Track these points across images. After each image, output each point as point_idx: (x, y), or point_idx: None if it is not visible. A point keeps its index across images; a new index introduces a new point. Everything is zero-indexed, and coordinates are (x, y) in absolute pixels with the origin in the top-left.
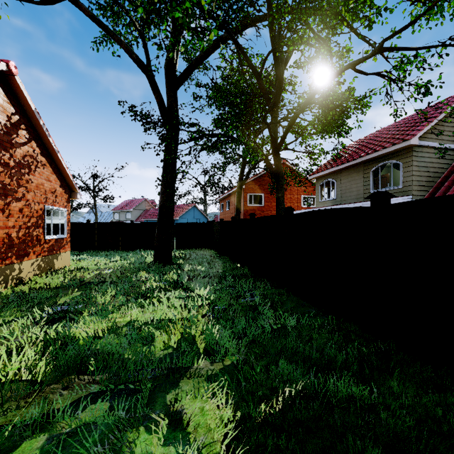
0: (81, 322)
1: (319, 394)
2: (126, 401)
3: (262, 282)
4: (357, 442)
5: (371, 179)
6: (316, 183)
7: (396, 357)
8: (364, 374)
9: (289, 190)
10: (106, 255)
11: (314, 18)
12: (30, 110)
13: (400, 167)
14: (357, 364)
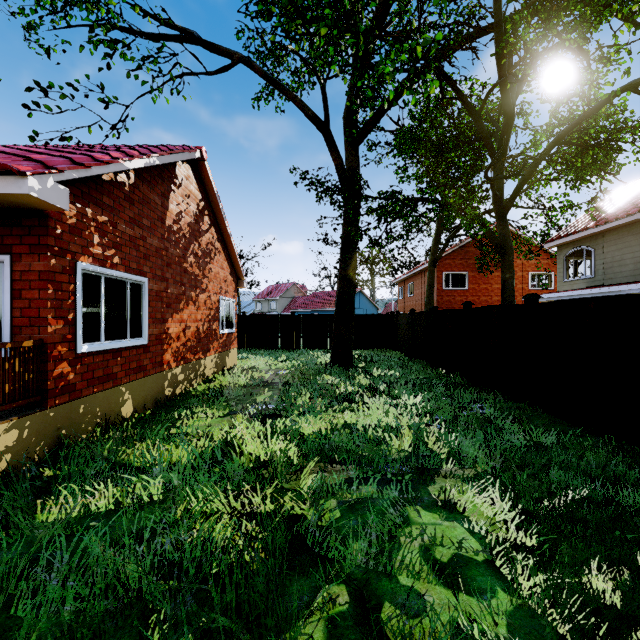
0: (303, 418)
1: (610, 502)
2: (389, 487)
3: (489, 393)
4: None
5: None
6: (557, 253)
7: None
8: None
9: None
10: (268, 354)
11: (570, 31)
12: (212, 194)
13: None
14: None
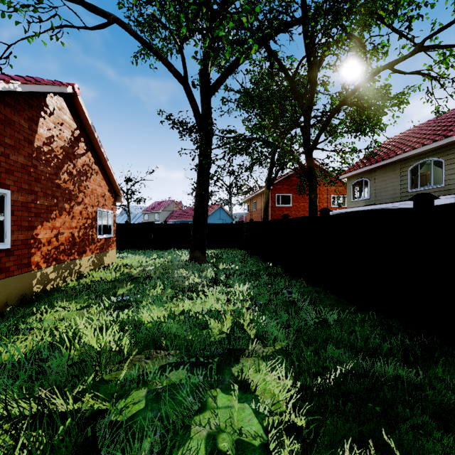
0: (145, 309)
1: (368, 373)
2: (199, 370)
3: (297, 280)
4: (406, 410)
5: (409, 177)
6: (347, 182)
7: (440, 349)
8: (409, 361)
9: (318, 190)
10: (144, 253)
11: (350, 22)
12: (87, 124)
13: (442, 164)
14: (401, 353)
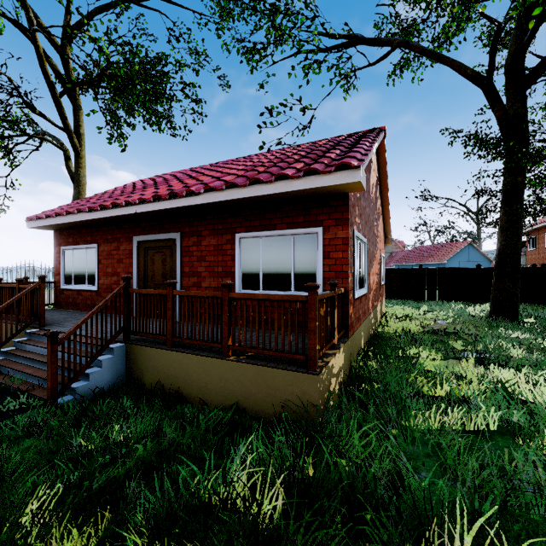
0: None
1: None
2: None
3: None
4: None
5: None
6: None
7: None
8: None
9: None
10: (403, 303)
11: None
12: (383, 165)
13: None
14: None
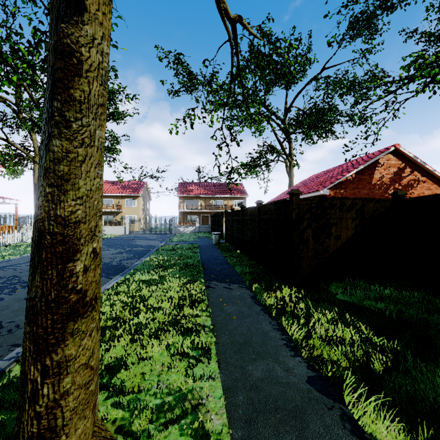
0: None
1: None
2: None
3: None
4: None
5: None
6: None
7: None
8: None
9: None
10: None
11: None
12: (410, 157)
13: None
14: None
